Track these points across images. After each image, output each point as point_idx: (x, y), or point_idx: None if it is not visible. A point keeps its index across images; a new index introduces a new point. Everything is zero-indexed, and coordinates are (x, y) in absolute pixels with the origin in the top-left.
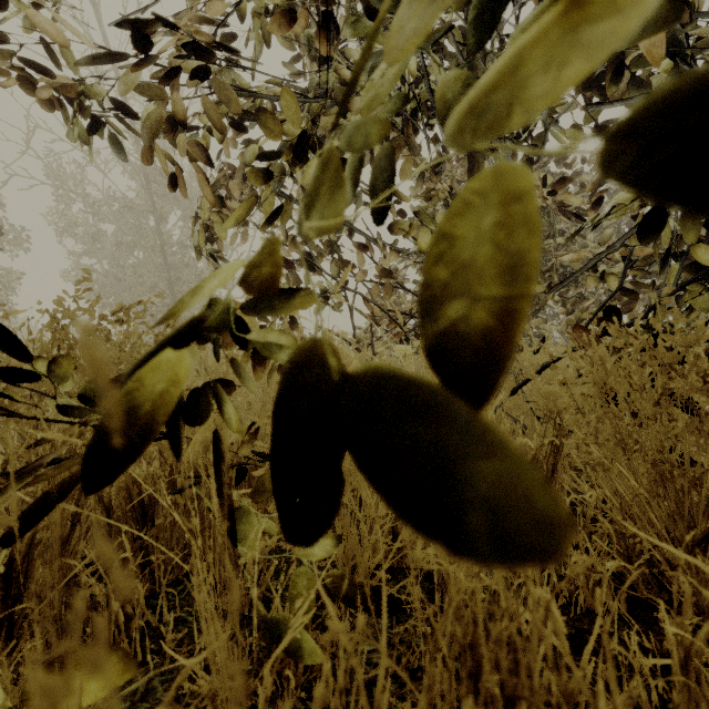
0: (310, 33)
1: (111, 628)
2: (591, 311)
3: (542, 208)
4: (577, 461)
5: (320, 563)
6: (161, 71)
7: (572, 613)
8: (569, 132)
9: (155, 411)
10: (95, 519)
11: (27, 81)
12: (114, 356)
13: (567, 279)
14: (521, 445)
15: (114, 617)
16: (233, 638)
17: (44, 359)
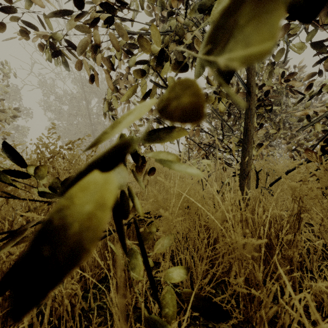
0: (163, 0)
1: (64, 313)
2: (300, 142)
3: (274, 91)
4: (313, 225)
5: (175, 282)
6: (89, 22)
7: (320, 316)
8: (299, 46)
9: (91, 235)
10: None
11: (26, 33)
12: (66, 166)
13: (309, 123)
14: (279, 215)
15: (65, 308)
16: (127, 320)
17: (32, 168)
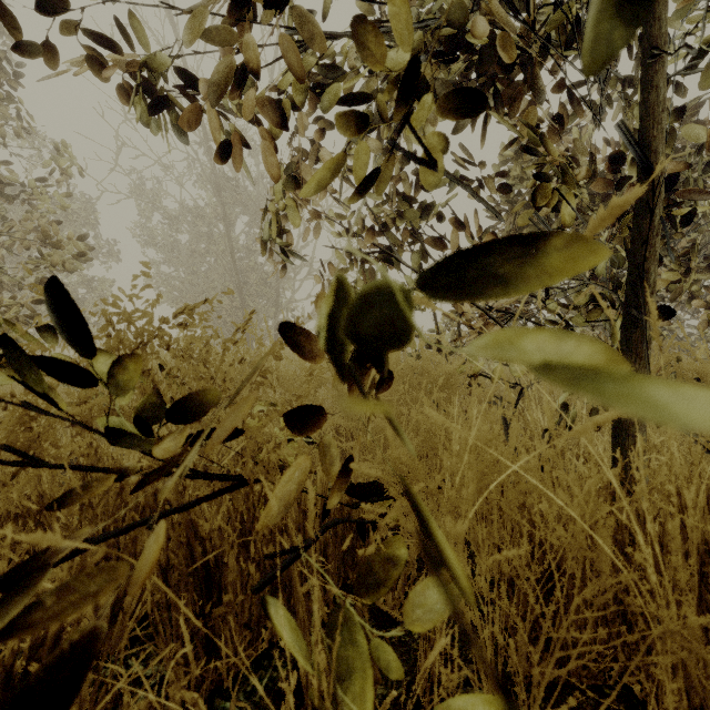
0: None
1: None
2: None
3: None
4: None
5: None
6: None
7: None
8: None
9: None
10: (149, 584)
11: (91, 58)
12: (174, 369)
13: None
14: None
15: None
16: None
17: None
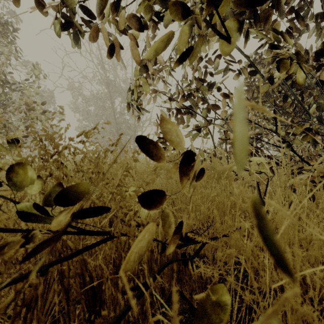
0: None
1: None
2: None
3: None
4: None
5: None
6: None
7: None
8: None
9: None
10: (57, 299)
11: (38, 3)
12: (74, 166)
13: None
14: None
15: None
16: None
17: None
